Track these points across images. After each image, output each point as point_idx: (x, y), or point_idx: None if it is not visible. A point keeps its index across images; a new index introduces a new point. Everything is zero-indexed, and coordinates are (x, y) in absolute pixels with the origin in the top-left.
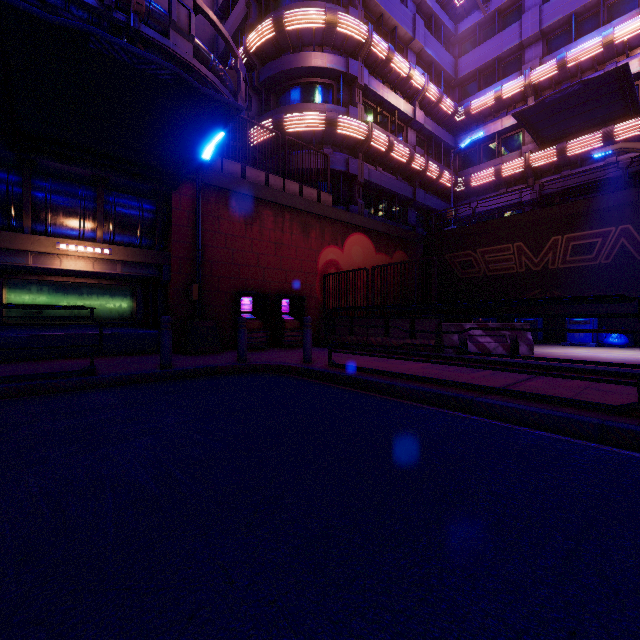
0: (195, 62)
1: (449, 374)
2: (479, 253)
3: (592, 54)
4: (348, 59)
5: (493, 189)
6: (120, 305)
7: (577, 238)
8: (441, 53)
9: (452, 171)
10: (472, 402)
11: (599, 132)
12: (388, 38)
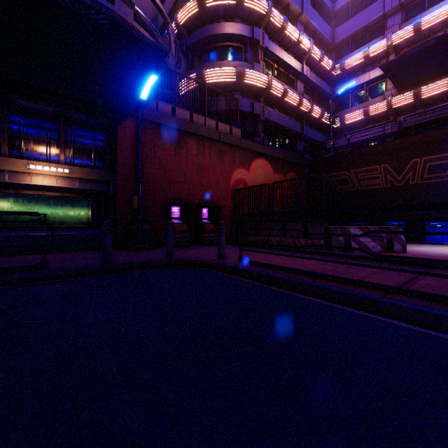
0: (135, 24)
1: (344, 270)
2: (353, 173)
3: (442, 18)
4: (253, 27)
5: (362, 125)
6: (79, 212)
7: (433, 160)
8: (322, 24)
9: (331, 112)
10: (379, 303)
11: (447, 78)
12: (283, 13)
